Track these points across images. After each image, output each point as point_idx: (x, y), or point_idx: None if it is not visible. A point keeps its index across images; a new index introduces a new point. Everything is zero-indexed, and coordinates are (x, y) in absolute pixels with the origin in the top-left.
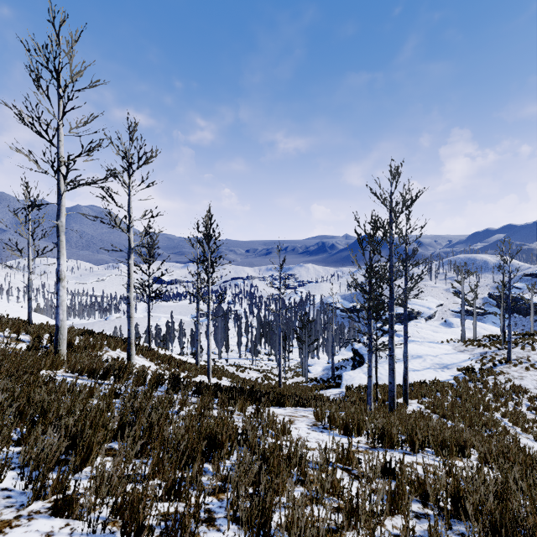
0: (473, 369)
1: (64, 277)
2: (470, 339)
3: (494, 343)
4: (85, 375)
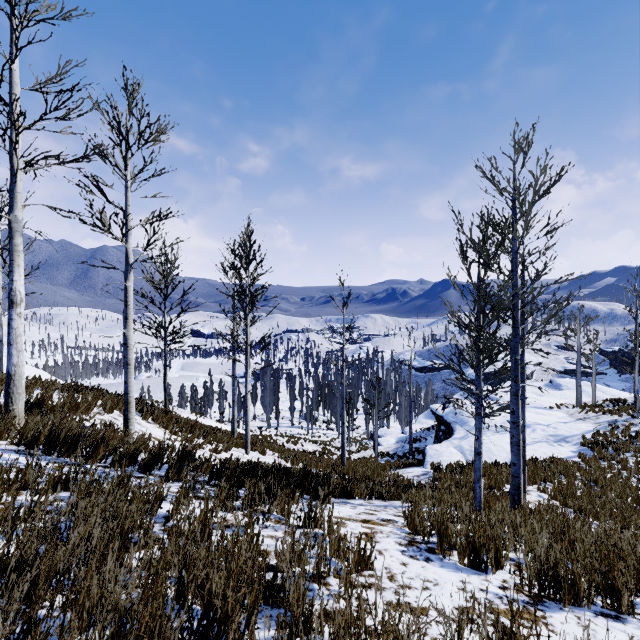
0: (603, 443)
1: (20, 300)
2: (587, 404)
3: (625, 409)
4: (43, 449)
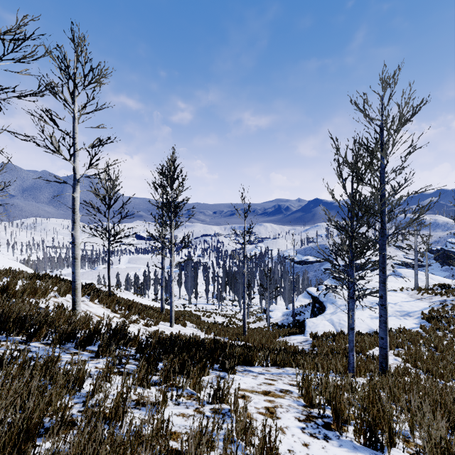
0: (438, 317)
1: None
2: (422, 288)
3: (451, 292)
4: None
